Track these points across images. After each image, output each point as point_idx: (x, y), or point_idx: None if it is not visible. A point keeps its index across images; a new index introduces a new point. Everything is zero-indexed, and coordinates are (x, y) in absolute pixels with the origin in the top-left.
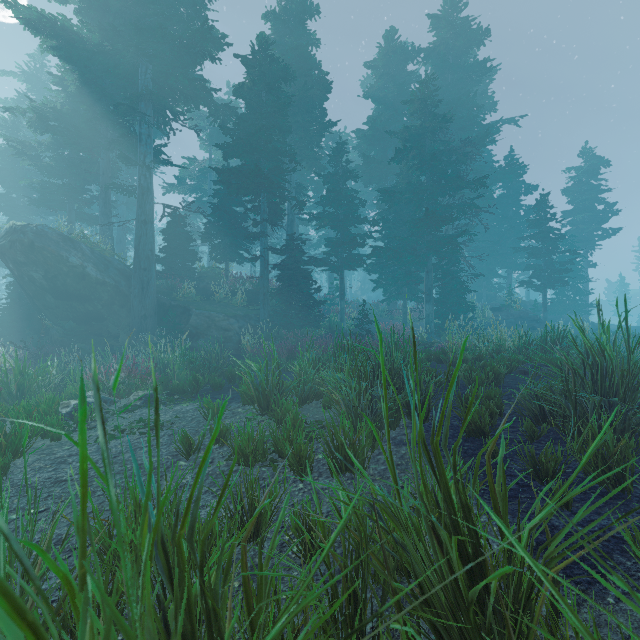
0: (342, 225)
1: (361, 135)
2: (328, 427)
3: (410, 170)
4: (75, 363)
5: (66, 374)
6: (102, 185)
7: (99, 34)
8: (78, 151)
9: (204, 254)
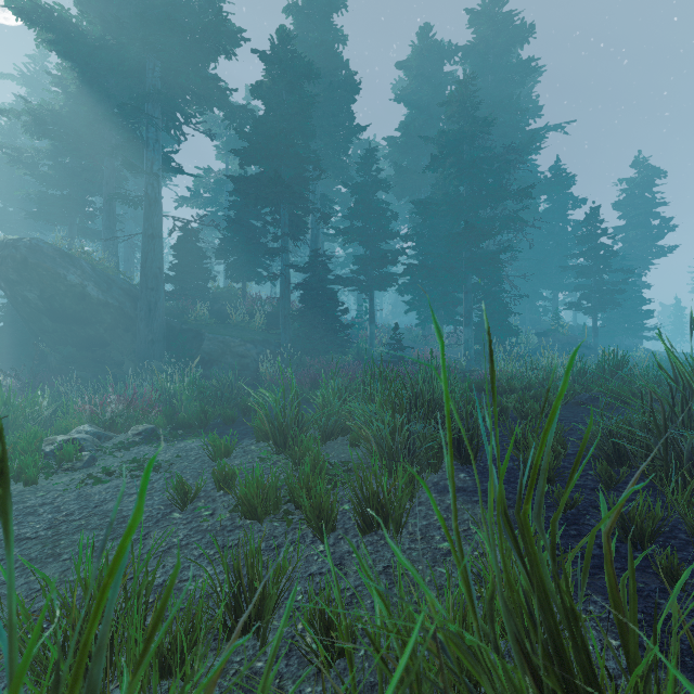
0: (372, 241)
1: (393, 142)
2: (356, 472)
3: (447, 179)
4: (73, 393)
5: (59, 405)
6: (106, 196)
7: (101, 26)
8: (79, 158)
9: (221, 274)
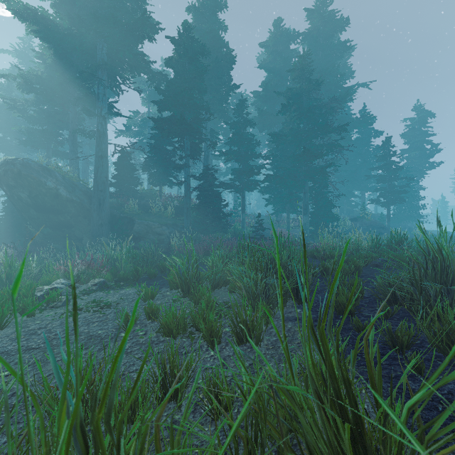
0: (243, 159)
1: (257, 95)
2: (233, 308)
3: (292, 119)
4: (51, 258)
5: (43, 266)
6: (71, 130)
7: (68, 21)
8: (53, 106)
9: (145, 180)
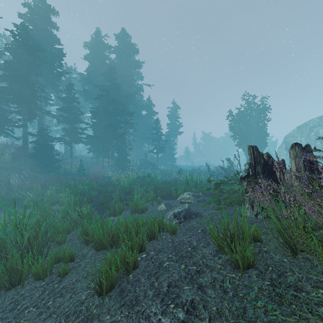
0: (71, 123)
1: (82, 77)
2: None
3: (104, 103)
4: None
5: None
6: None
7: None
8: None
9: None
